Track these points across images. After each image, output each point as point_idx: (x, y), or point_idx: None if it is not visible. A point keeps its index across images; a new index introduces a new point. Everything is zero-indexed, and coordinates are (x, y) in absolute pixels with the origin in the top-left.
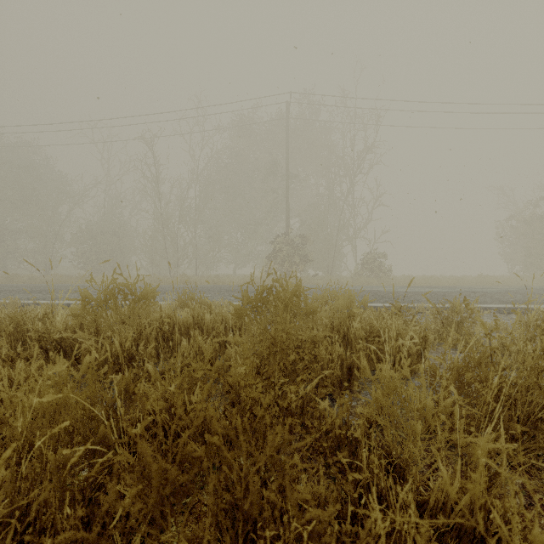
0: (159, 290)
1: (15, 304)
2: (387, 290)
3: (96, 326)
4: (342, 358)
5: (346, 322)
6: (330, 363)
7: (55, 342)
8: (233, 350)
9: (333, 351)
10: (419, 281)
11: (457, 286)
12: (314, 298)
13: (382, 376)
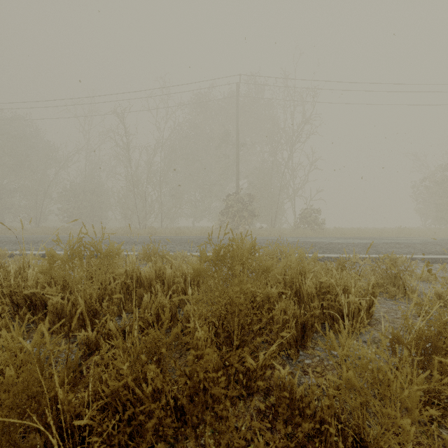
0: (129, 241)
1: (4, 254)
2: (323, 241)
3: (63, 282)
4: (296, 315)
5: (298, 279)
6: (285, 320)
7: (26, 296)
8: (191, 306)
9: (288, 309)
10: (348, 233)
11: (382, 237)
12: (265, 253)
13: (353, 353)
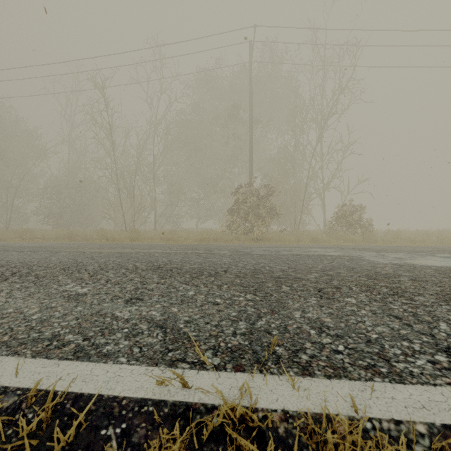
0: (23, 264)
1: None
2: None
3: None
4: None
5: None
6: None
7: None
8: None
9: None
10: (417, 238)
11: None
12: None
13: None
